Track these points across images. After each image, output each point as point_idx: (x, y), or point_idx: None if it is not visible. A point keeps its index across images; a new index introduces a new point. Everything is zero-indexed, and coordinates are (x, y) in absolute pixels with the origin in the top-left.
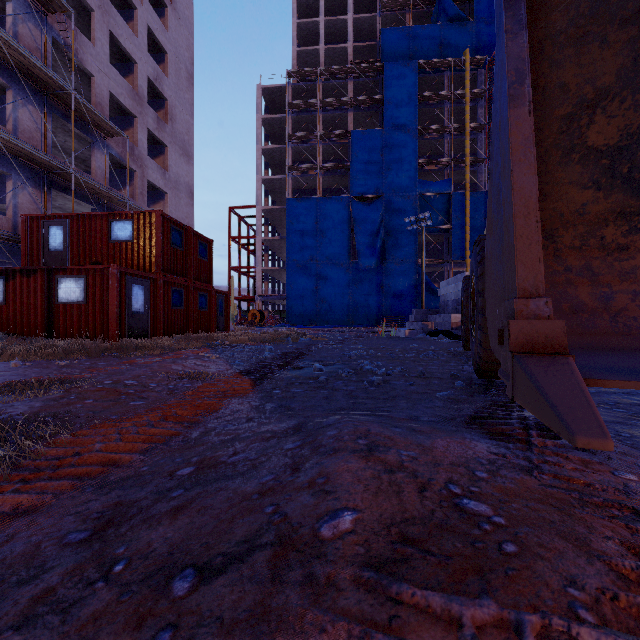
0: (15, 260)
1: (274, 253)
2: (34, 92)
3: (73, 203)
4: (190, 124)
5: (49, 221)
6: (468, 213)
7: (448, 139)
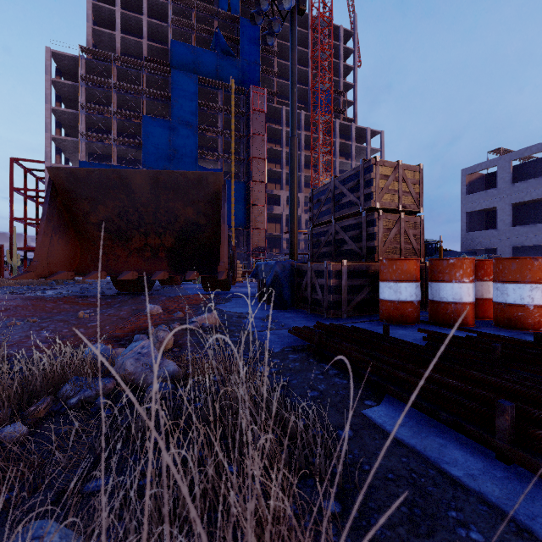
0: None
1: None
2: None
3: None
4: None
5: None
6: (233, 195)
7: (221, 139)
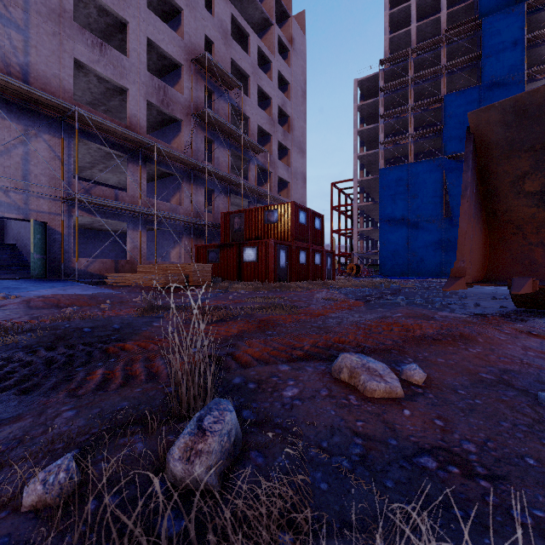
0: (216, 238)
1: (368, 216)
2: (223, 139)
3: (242, 201)
4: (304, 128)
5: (234, 215)
6: None
7: None
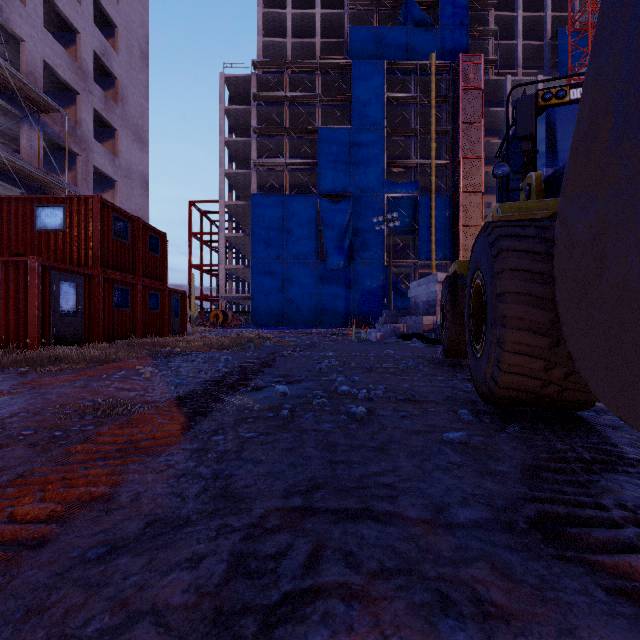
0: None
1: (239, 251)
2: None
3: None
4: (144, 108)
5: None
6: (434, 215)
7: (414, 141)
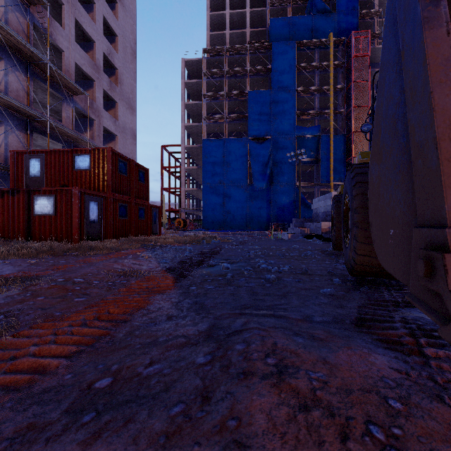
0: (6, 183)
1: (193, 178)
2: (20, 62)
3: (48, 142)
4: (133, 86)
5: (30, 155)
6: (332, 150)
7: (317, 97)
